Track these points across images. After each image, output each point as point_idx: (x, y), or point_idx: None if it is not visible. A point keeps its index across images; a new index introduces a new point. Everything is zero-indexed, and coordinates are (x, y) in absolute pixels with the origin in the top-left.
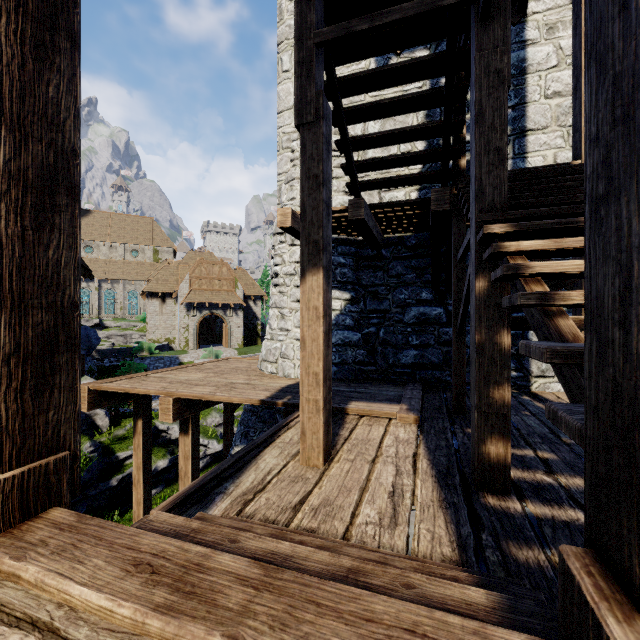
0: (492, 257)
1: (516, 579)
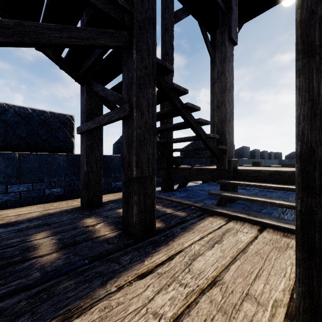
0: (180, 91)
1: (195, 212)
